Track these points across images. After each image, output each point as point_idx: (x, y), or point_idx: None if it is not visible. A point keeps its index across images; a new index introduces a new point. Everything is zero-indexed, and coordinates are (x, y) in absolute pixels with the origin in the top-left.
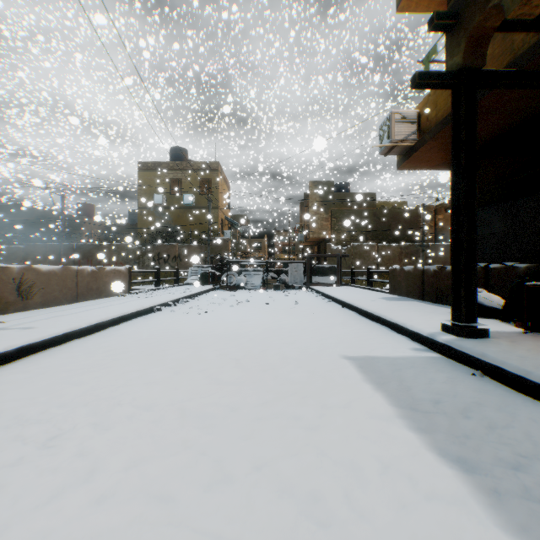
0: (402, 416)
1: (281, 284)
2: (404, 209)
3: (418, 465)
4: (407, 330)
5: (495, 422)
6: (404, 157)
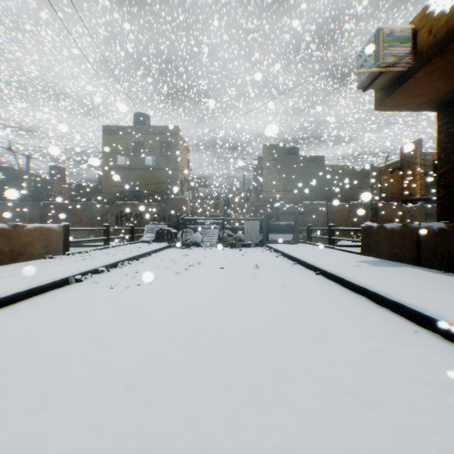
0: None
1: (237, 242)
2: (351, 170)
3: None
4: None
5: None
6: (388, 91)
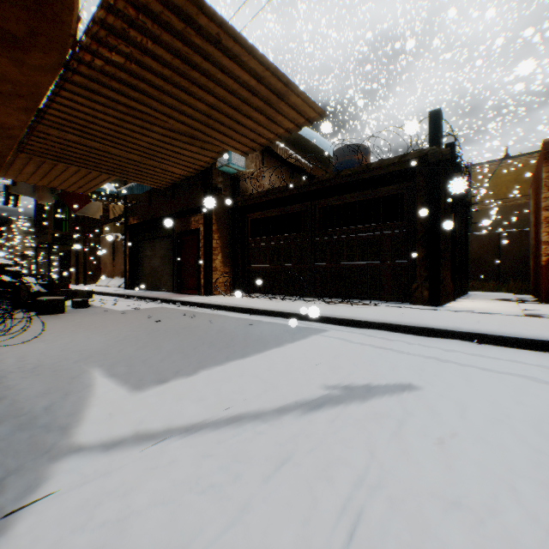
0: None
1: None
2: None
3: None
4: None
5: None
6: None
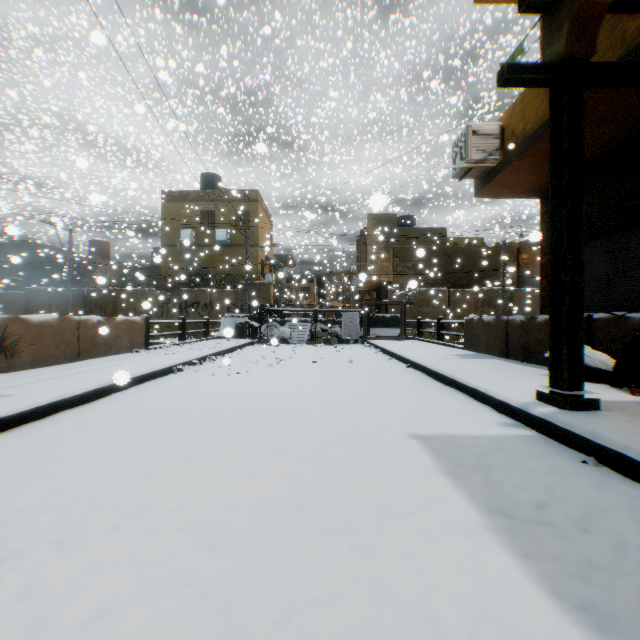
0: (493, 528)
1: (332, 338)
2: (481, 247)
3: (524, 617)
4: (490, 398)
5: (627, 538)
6: (483, 181)
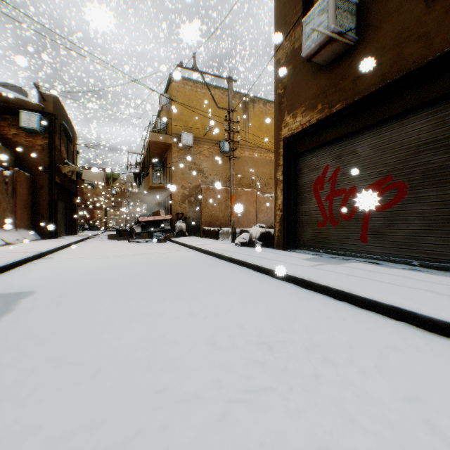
0: None
1: None
2: None
3: None
4: None
5: None
6: None
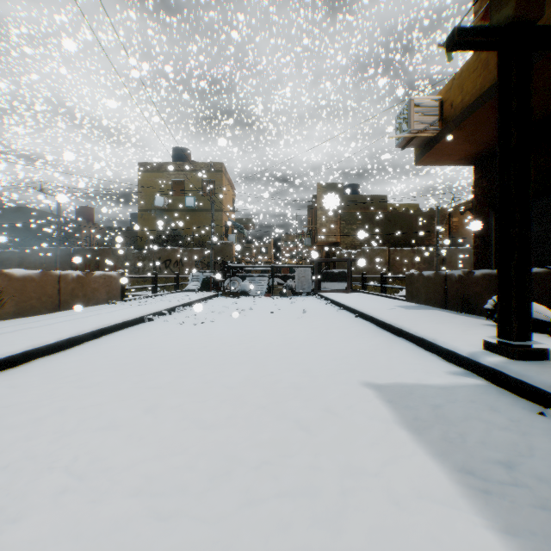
0: (465, 493)
1: (287, 291)
2: (417, 212)
3: None
4: (437, 347)
5: None
6: (424, 150)
